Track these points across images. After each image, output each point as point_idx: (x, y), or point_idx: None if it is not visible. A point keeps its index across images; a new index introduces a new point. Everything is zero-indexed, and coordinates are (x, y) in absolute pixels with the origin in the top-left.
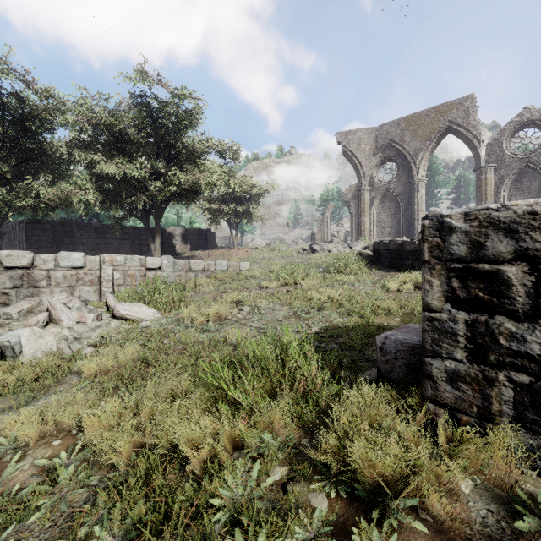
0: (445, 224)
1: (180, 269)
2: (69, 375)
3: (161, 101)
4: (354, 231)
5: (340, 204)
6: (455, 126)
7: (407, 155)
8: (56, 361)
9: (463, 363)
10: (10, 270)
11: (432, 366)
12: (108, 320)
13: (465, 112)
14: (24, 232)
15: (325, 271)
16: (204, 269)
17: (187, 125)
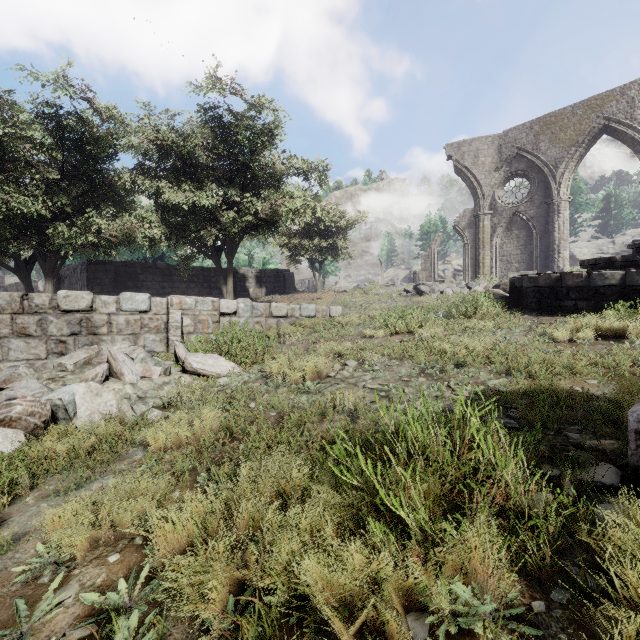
0: None
1: (259, 314)
2: (132, 447)
3: (236, 114)
4: (470, 268)
5: (445, 237)
6: (613, 124)
7: (542, 168)
8: (116, 427)
9: None
10: (68, 313)
11: None
12: (178, 375)
13: (628, 104)
14: (85, 274)
15: (446, 316)
16: (287, 314)
17: (264, 143)
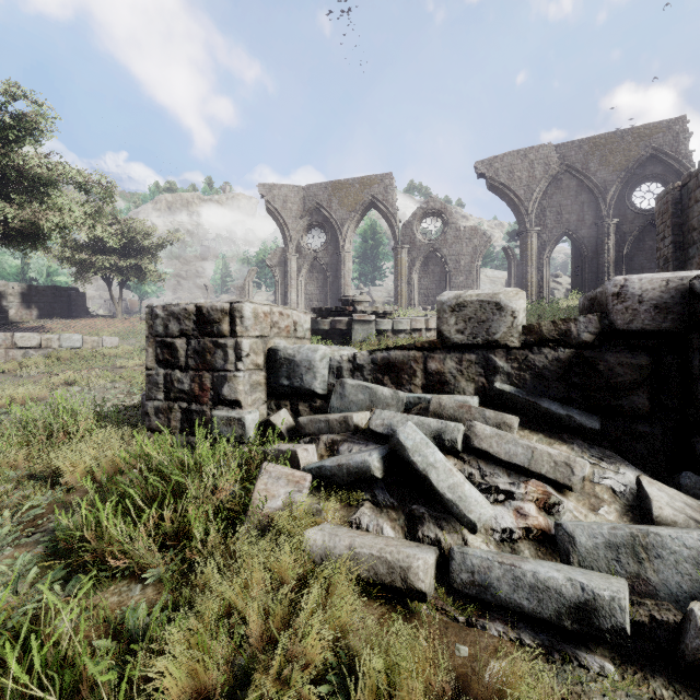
0: (154, 312)
1: None
2: None
3: None
4: (280, 302)
5: None
6: (376, 201)
7: (334, 224)
8: None
9: (161, 401)
10: None
11: (149, 406)
12: None
13: (385, 190)
14: None
15: None
16: (40, 345)
17: (20, 136)
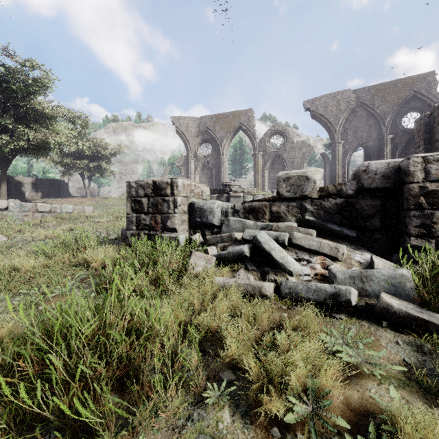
0: (130, 185)
1: (27, 210)
2: None
3: (8, 69)
4: None
5: None
6: (243, 126)
7: (217, 140)
8: None
9: (134, 230)
10: None
11: (127, 233)
12: None
13: (248, 119)
14: None
15: None
16: (50, 211)
17: (36, 91)
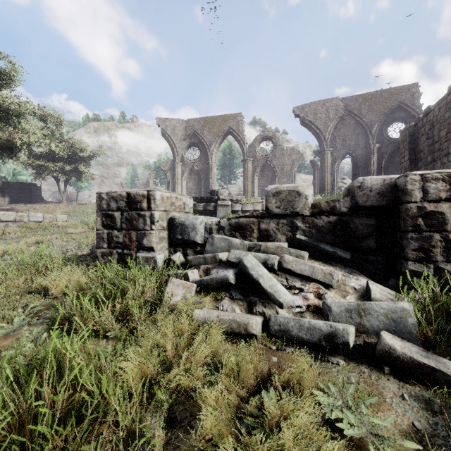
0: (101, 196)
1: None
2: None
3: None
4: None
5: None
6: (232, 130)
7: (205, 144)
8: None
9: (105, 249)
10: None
11: (97, 252)
12: None
13: (237, 123)
14: None
15: None
16: (15, 220)
17: None
